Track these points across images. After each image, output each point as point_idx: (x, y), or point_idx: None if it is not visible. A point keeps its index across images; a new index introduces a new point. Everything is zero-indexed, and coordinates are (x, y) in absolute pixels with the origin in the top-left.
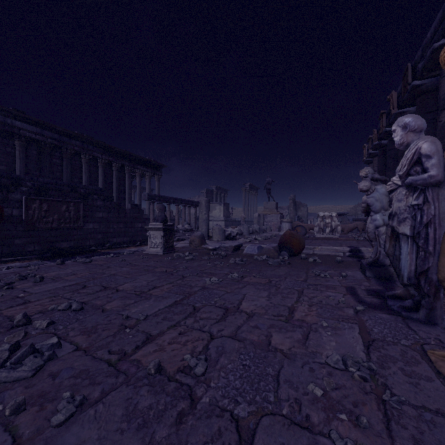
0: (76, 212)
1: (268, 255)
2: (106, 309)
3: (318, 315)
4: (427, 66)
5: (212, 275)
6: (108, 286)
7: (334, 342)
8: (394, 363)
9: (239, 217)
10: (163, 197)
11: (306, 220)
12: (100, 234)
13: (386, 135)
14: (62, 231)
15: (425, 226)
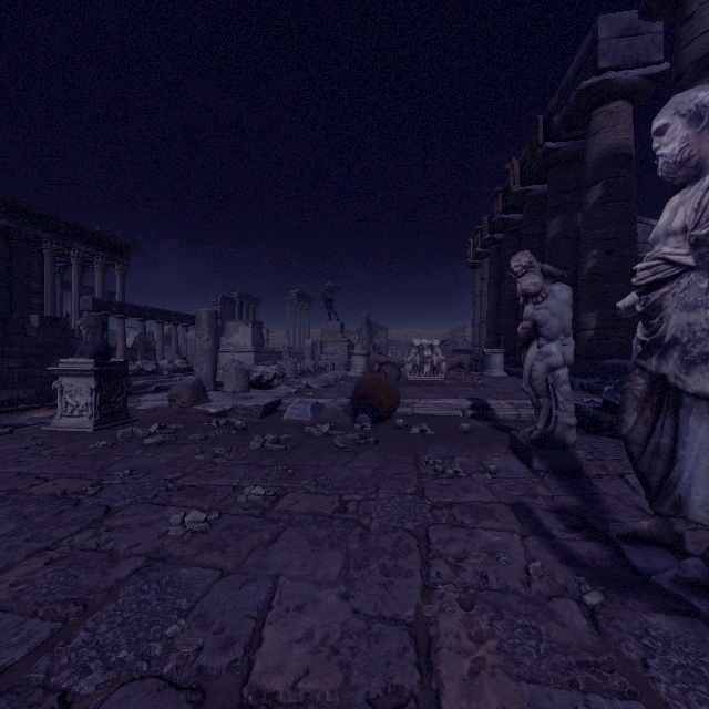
0: None
1: (332, 422)
2: None
3: (507, 663)
4: (568, 118)
5: (196, 497)
6: None
7: None
8: None
9: (281, 347)
10: (130, 307)
11: (387, 351)
12: None
13: (502, 226)
14: None
15: None
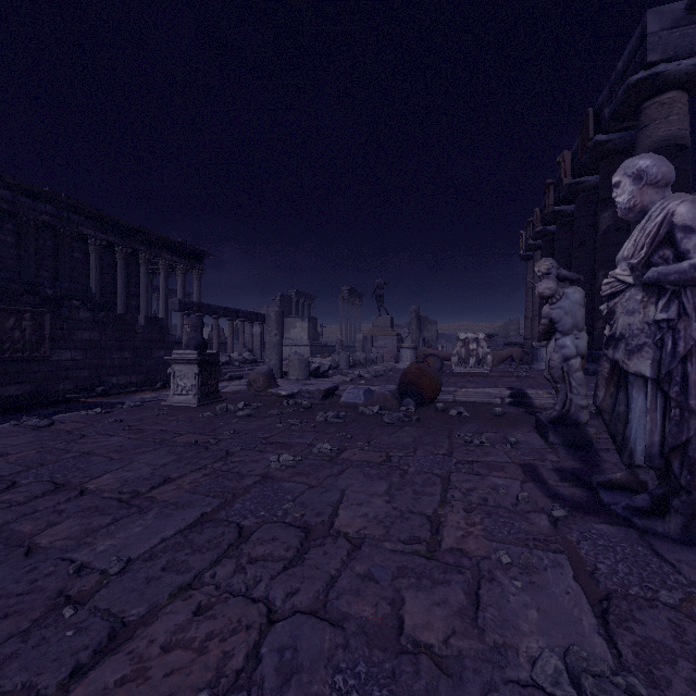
0: (36, 330)
1: (381, 405)
2: (38, 547)
3: (486, 534)
4: (618, 112)
5: (283, 448)
6: (65, 481)
7: (535, 609)
8: (673, 667)
9: (333, 341)
10: (207, 307)
11: (436, 344)
12: (85, 370)
13: (554, 218)
14: (8, 366)
15: (682, 360)
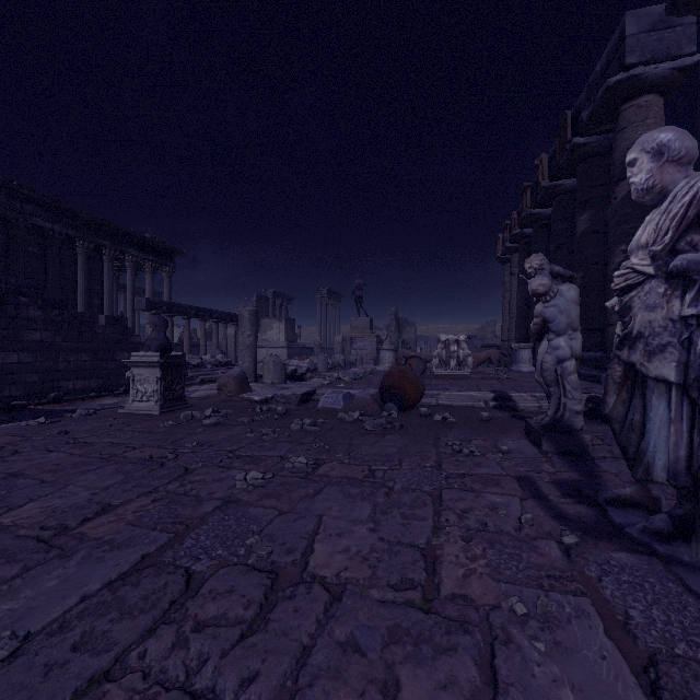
0: None
1: (362, 410)
2: None
3: (492, 572)
4: (596, 114)
5: (252, 463)
6: None
7: (569, 688)
8: None
9: (312, 342)
10: (177, 306)
11: (415, 346)
12: (36, 374)
13: (531, 221)
14: None
15: None
